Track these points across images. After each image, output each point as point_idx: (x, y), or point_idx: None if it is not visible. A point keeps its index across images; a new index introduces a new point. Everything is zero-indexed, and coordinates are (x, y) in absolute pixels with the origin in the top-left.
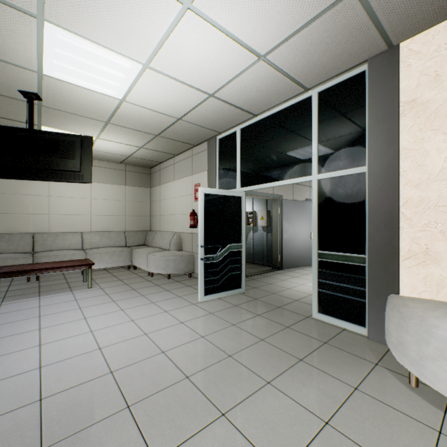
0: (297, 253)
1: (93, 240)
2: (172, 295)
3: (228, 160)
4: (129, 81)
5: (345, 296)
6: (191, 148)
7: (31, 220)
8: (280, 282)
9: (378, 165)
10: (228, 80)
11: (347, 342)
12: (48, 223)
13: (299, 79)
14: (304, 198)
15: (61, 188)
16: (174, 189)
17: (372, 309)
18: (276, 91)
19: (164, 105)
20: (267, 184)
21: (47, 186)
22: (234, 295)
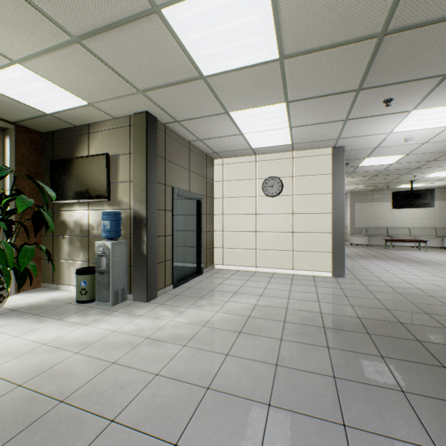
0: None
1: (415, 232)
2: None
3: None
4: None
5: None
6: None
7: (384, 221)
8: None
9: None
10: None
11: None
12: (391, 223)
13: None
14: None
15: None
16: None
17: None
18: None
19: None
20: None
21: (391, 206)
22: None
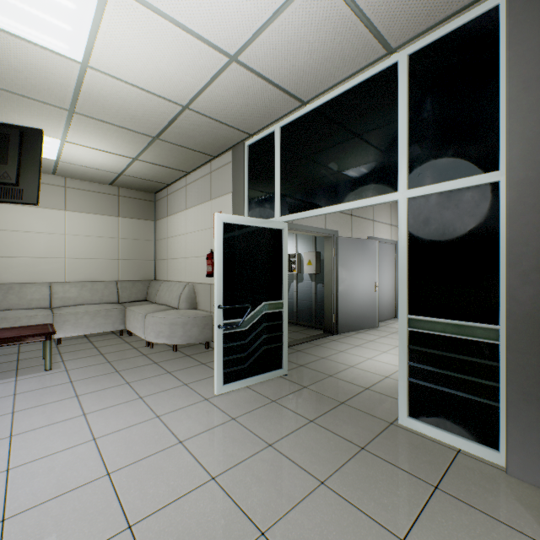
0: (357, 311)
1: (68, 294)
2: (175, 382)
3: (262, 175)
4: (86, 19)
5: (458, 393)
6: (208, 161)
7: None
8: (337, 355)
9: (529, 165)
10: (261, 24)
11: (474, 485)
12: None
13: (382, 27)
14: (366, 236)
15: (18, 218)
16: (187, 222)
17: (516, 422)
18: (341, 52)
19: (157, 77)
20: (323, 209)
21: None
22: (271, 379)
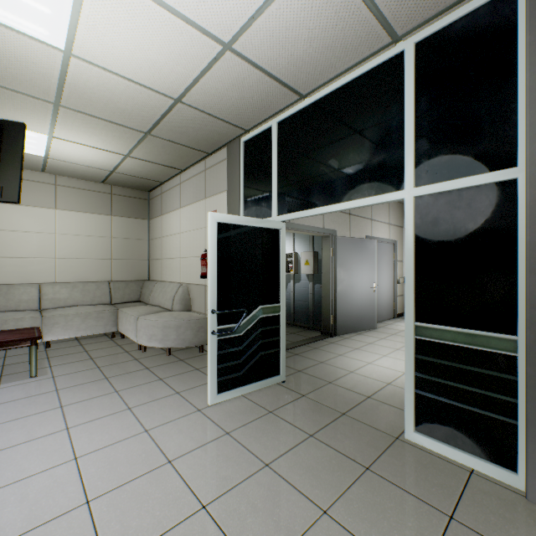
0: (356, 312)
1: (59, 295)
2: (167, 391)
3: (259, 173)
4: (66, 0)
5: (471, 408)
6: (203, 158)
7: None
8: (336, 359)
9: None
10: (257, 7)
11: (493, 514)
12: None
13: (387, 12)
14: (365, 235)
15: (6, 217)
16: (181, 221)
17: None
18: (343, 40)
19: (146, 67)
20: (323, 208)
21: None
22: (267, 387)
